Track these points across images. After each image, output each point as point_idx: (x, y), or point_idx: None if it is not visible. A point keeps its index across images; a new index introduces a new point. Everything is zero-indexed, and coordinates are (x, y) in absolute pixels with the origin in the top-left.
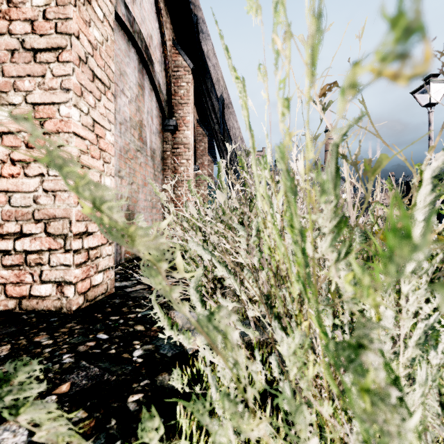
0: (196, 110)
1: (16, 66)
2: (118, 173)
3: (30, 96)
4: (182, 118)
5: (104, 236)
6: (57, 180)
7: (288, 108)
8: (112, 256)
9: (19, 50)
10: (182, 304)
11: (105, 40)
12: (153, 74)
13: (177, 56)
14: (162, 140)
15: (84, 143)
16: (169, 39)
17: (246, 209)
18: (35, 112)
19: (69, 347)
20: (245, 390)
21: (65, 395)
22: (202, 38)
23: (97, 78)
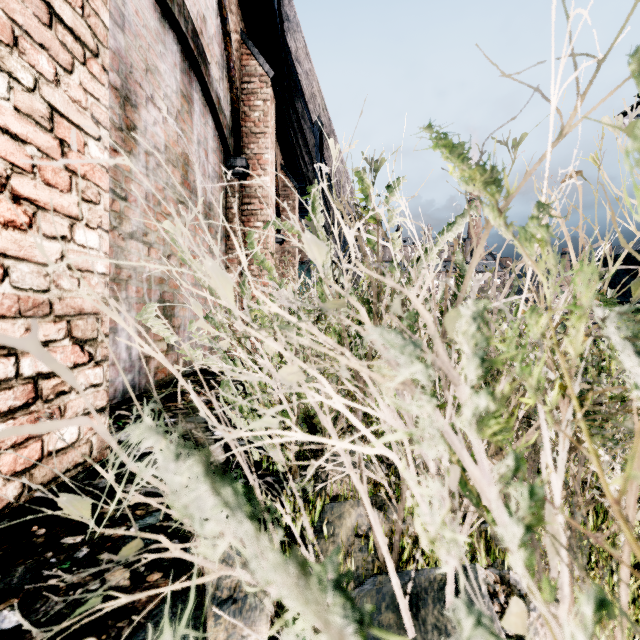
0: (280, 151)
1: None
2: (142, 237)
3: None
4: (257, 157)
5: (82, 349)
6: None
7: None
8: (102, 387)
9: None
10: None
11: None
12: (208, 80)
13: (248, 59)
14: (225, 190)
15: (22, 151)
16: (236, 30)
17: (392, 281)
18: None
19: None
20: None
21: None
22: (287, 29)
23: (62, 23)
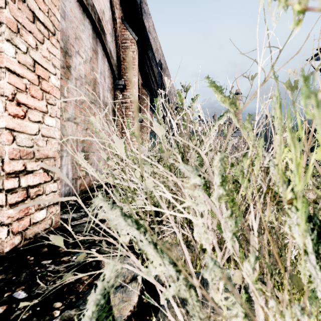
0: (141, 76)
1: None
2: (73, 120)
3: None
4: (129, 80)
5: (47, 174)
6: None
7: None
8: (57, 192)
9: None
10: None
11: None
12: (105, 42)
13: (125, 31)
14: (113, 96)
15: (21, 81)
16: (119, 17)
17: (192, 144)
18: None
19: None
20: None
21: None
22: (144, 17)
23: (39, 20)
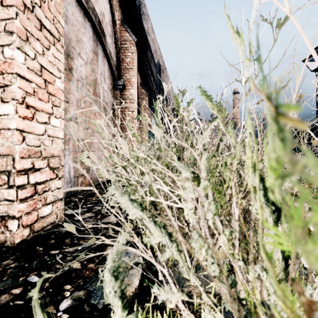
0: (139, 76)
1: None
2: (75, 120)
3: None
4: (128, 80)
5: (53, 172)
6: (1, 118)
7: None
8: (61, 189)
9: None
10: None
11: None
12: (105, 44)
13: (124, 32)
14: (113, 96)
15: (30, 86)
16: (118, 19)
17: (186, 145)
18: None
19: None
20: None
21: None
22: (143, 18)
23: (45, 28)
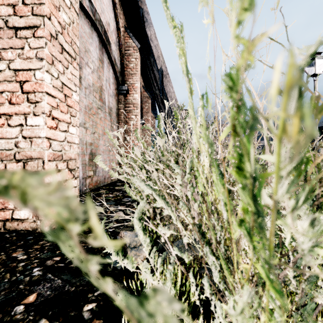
0: (142, 79)
1: (2, 40)
2: (83, 125)
3: (12, 63)
4: (132, 85)
5: (71, 173)
6: (33, 129)
7: (252, 5)
8: (77, 187)
9: (3, 28)
10: (102, 279)
11: (72, 22)
12: (110, 52)
13: (128, 39)
14: (117, 101)
15: (54, 101)
16: (122, 26)
17: (180, 152)
18: (16, 76)
19: (39, 261)
20: (180, 299)
21: (31, 304)
22: (146, 25)
23: (65, 51)
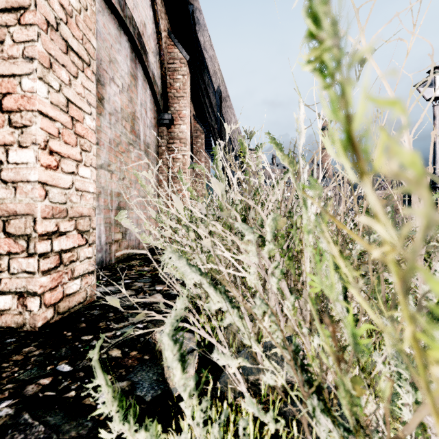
0: (193, 106)
1: None
2: (107, 167)
3: None
4: (178, 112)
5: (82, 236)
6: (18, 168)
7: None
8: (92, 259)
9: None
10: None
11: (84, 9)
12: (147, 64)
13: (172, 48)
14: (157, 134)
15: (54, 126)
16: (164, 29)
17: (252, 203)
18: None
19: (14, 387)
20: None
21: None
22: (198, 29)
23: (72, 50)
